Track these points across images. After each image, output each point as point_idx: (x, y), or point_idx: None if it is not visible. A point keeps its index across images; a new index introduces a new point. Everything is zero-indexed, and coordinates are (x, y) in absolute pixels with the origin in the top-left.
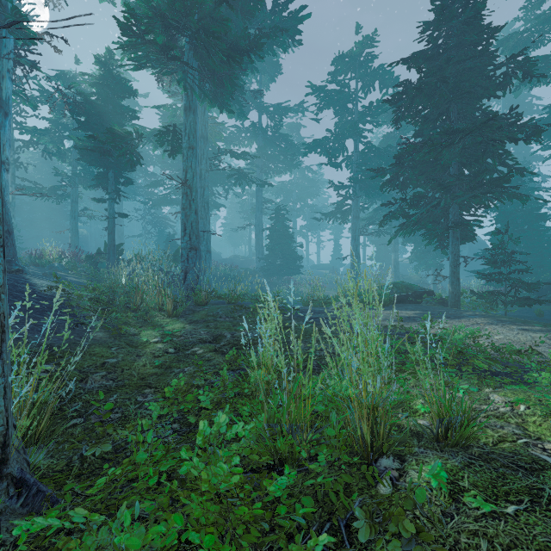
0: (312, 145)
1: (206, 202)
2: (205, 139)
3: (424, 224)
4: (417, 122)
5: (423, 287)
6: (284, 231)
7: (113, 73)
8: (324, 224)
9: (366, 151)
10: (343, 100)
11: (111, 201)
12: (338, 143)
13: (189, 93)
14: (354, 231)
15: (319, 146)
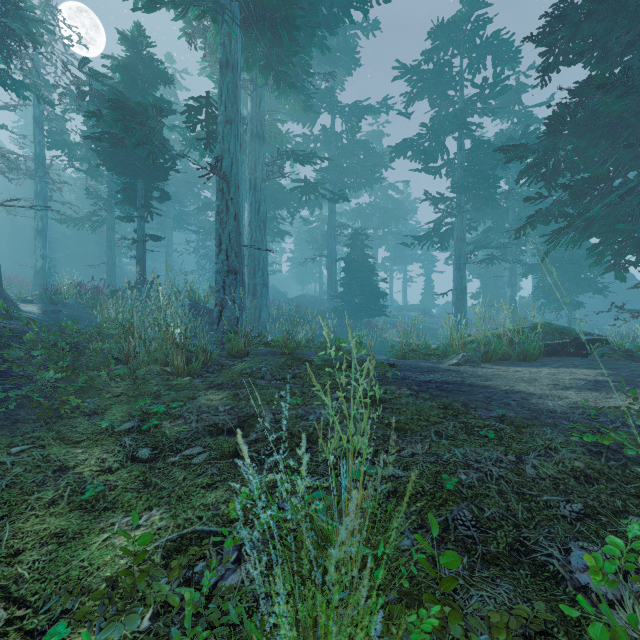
0: (401, 146)
1: (262, 221)
2: (261, 138)
3: (597, 228)
4: (590, 59)
5: (586, 332)
6: (363, 261)
7: (140, 52)
8: (411, 255)
9: (476, 149)
10: (442, 84)
11: (140, 219)
12: (436, 142)
13: (227, 41)
14: (458, 257)
15: (410, 148)
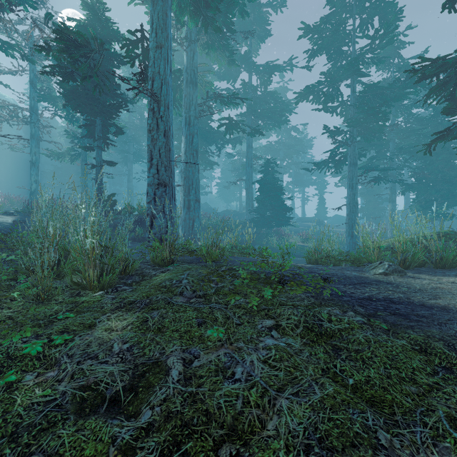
0: (304, 92)
1: (195, 150)
2: (194, 84)
3: None
4: None
5: None
6: (274, 183)
7: (97, 14)
8: (308, 180)
9: (367, 90)
10: (338, 41)
11: (97, 148)
12: (332, 88)
13: None
14: (351, 178)
15: (312, 93)
